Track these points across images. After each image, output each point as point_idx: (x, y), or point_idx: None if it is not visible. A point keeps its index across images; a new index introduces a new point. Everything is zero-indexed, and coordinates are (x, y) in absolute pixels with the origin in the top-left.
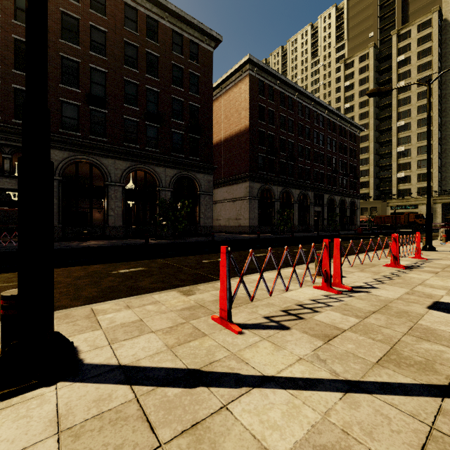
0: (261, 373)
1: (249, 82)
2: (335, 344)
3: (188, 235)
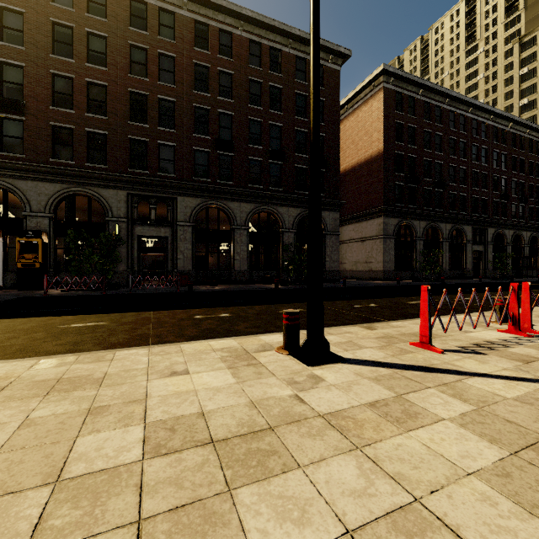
0: (476, 372)
1: (383, 97)
2: (535, 365)
3: None
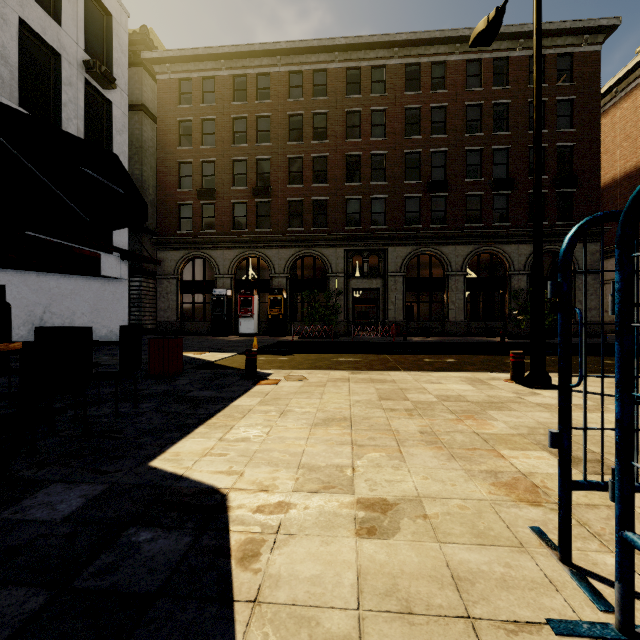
0: None
1: None
2: None
3: (554, 334)
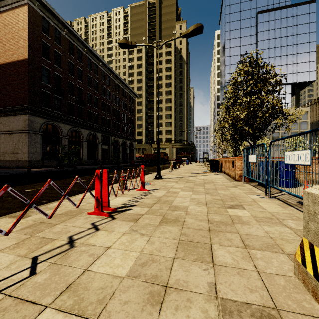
0: None
1: (28, 12)
2: None
3: None
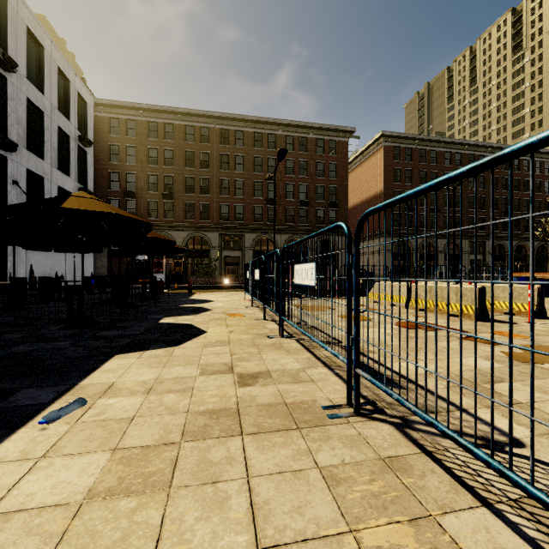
0: None
1: (383, 153)
2: None
3: None
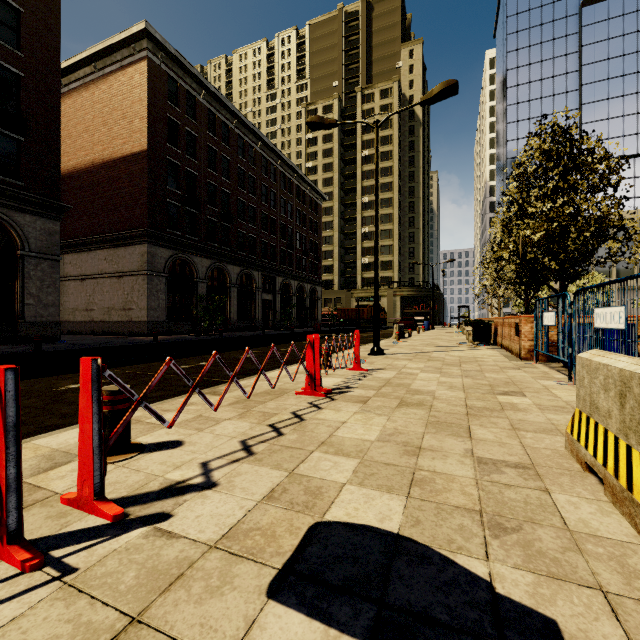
0: None
1: (147, 71)
2: None
3: None
